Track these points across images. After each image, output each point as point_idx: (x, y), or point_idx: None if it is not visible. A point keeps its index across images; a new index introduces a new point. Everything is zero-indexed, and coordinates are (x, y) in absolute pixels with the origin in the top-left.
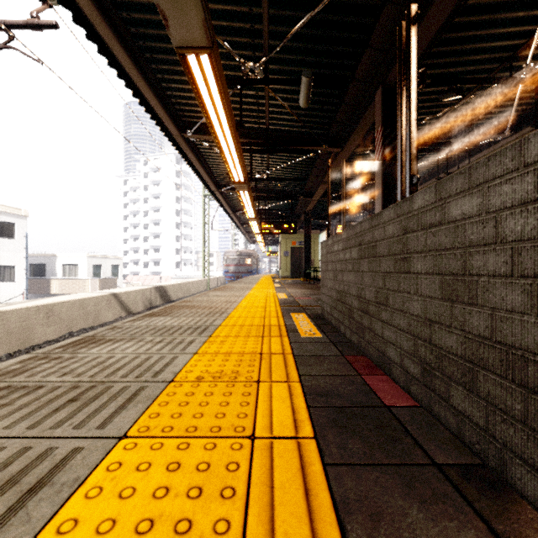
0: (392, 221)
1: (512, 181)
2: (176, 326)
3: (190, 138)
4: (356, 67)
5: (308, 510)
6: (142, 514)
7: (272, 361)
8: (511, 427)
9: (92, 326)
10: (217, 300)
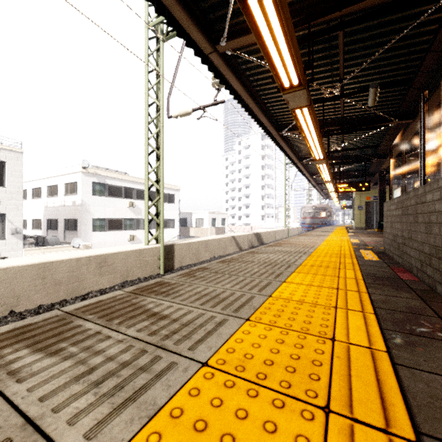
0: (413, 198)
1: (436, 192)
2: (288, 251)
3: (283, 134)
4: (420, 65)
5: (357, 286)
6: (309, 281)
7: (346, 265)
8: (436, 273)
9: (223, 255)
10: (304, 241)
